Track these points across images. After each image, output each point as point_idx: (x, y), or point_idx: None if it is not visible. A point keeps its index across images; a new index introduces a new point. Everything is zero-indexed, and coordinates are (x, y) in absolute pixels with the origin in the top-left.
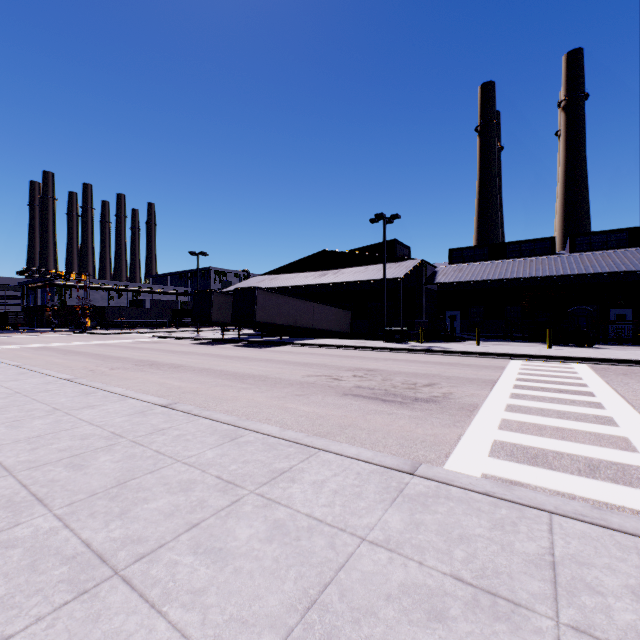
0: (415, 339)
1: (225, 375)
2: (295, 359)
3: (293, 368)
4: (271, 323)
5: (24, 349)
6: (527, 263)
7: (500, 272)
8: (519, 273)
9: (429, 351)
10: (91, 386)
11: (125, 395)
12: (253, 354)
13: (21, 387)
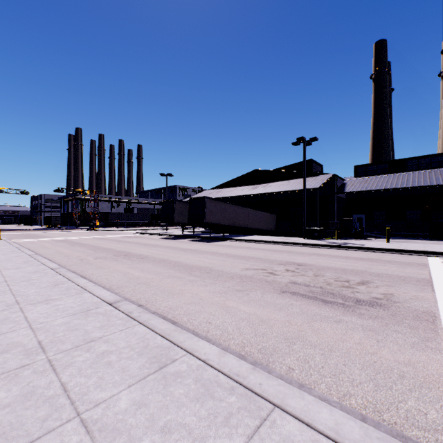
0: (329, 236)
1: (177, 266)
2: (234, 252)
3: (233, 261)
4: (216, 223)
5: (50, 241)
6: (426, 174)
7: (402, 182)
8: (420, 182)
9: (346, 247)
10: (64, 276)
11: (84, 288)
12: (202, 247)
13: (13, 275)
